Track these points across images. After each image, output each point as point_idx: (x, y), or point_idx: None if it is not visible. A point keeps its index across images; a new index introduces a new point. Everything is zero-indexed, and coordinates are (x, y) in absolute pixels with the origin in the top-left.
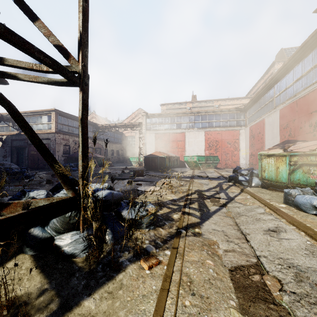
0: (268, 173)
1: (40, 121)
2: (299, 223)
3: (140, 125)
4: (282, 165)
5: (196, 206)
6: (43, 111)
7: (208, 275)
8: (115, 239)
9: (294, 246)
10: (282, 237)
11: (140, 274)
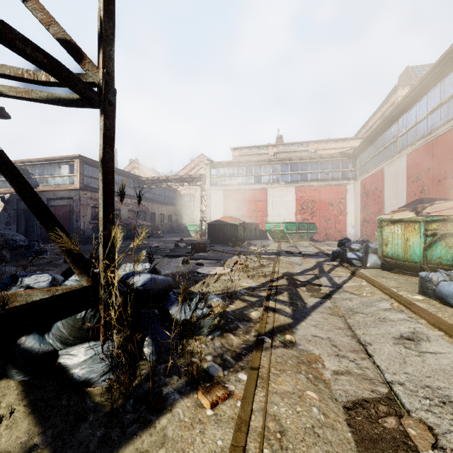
0: (392, 248)
1: (58, 173)
2: (450, 327)
3: (203, 178)
4: (413, 235)
5: (285, 298)
6: (62, 158)
7: (311, 419)
8: (158, 354)
9: (446, 365)
10: (425, 350)
11: (197, 416)
